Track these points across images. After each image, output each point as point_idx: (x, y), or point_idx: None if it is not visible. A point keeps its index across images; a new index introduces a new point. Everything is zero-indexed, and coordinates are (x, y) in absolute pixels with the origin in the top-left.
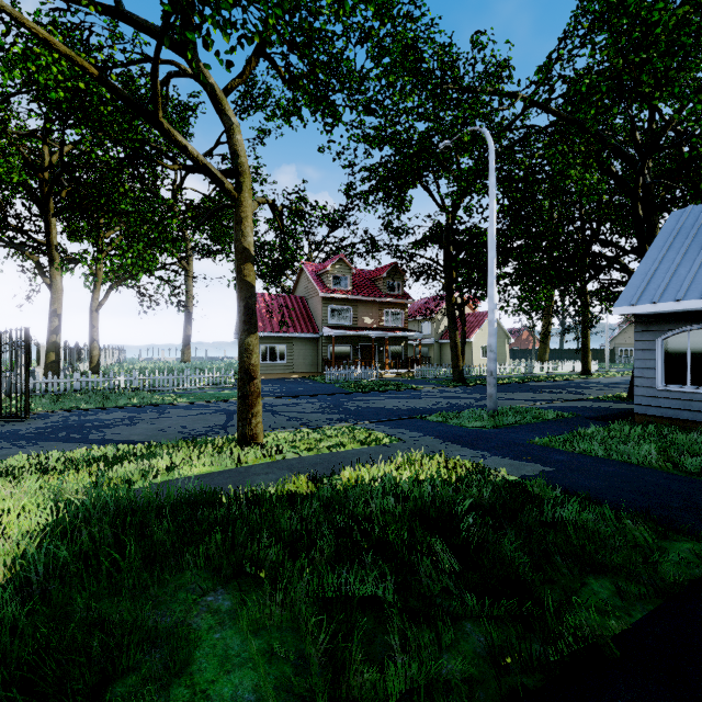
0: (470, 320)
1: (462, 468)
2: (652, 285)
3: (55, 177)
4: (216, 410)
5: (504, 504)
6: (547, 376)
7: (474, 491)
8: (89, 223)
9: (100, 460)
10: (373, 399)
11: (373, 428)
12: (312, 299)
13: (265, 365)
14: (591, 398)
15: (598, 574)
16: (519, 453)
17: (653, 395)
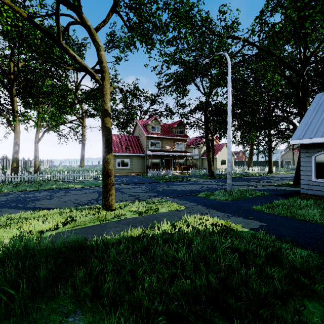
0: (215, 147)
1: (219, 224)
2: (309, 129)
3: (15, 76)
4: (94, 191)
5: (245, 247)
6: (252, 174)
7: (229, 241)
8: (33, 100)
9: (27, 220)
10: (171, 185)
11: (171, 200)
12: (141, 137)
13: (119, 169)
14: (275, 185)
15: (309, 297)
16: (246, 214)
17: (310, 184)
